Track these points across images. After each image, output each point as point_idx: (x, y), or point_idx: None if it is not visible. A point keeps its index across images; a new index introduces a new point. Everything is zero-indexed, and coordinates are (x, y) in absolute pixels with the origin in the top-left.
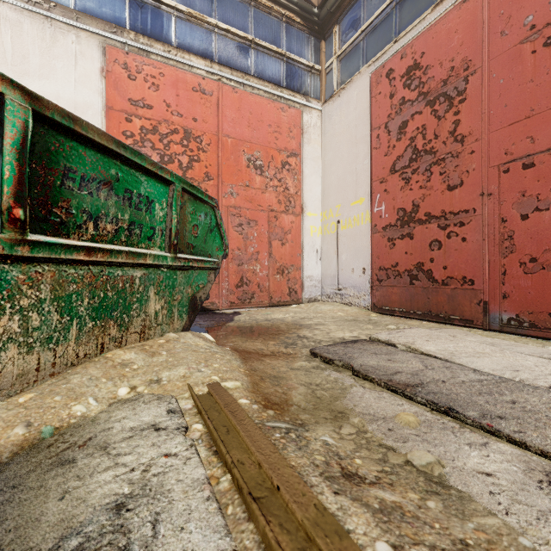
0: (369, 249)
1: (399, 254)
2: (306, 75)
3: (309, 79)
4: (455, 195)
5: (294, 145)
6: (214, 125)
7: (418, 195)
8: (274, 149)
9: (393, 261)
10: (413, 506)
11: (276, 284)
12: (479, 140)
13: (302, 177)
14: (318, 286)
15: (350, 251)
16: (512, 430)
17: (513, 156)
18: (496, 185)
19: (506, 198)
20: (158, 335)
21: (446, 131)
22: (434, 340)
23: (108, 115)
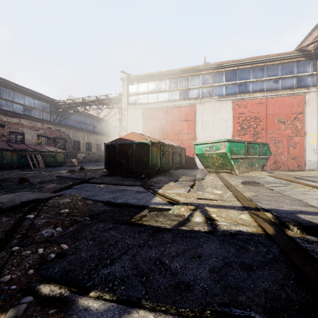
0: None
1: None
2: (308, 78)
3: (309, 79)
4: None
5: (300, 109)
6: (265, 112)
7: None
8: (290, 114)
9: None
10: None
11: (291, 163)
12: None
13: (305, 121)
14: (314, 164)
15: None
16: None
17: None
18: None
19: None
20: (257, 171)
21: None
22: None
23: (233, 119)
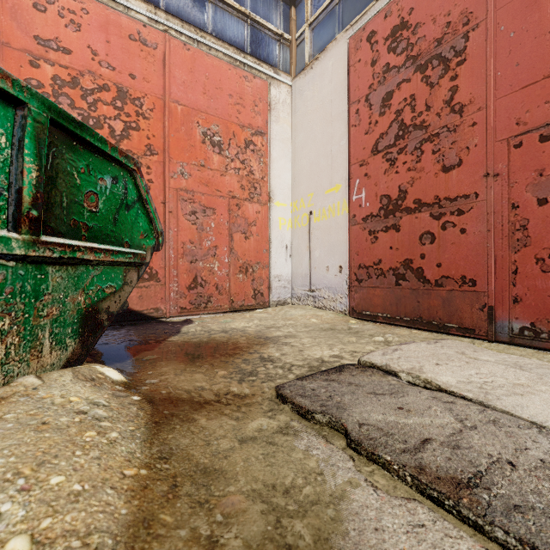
0: (347, 244)
1: (382, 249)
2: (274, 44)
3: (277, 49)
4: (451, 177)
5: (260, 121)
6: (159, 86)
7: (406, 179)
8: (235, 124)
9: (376, 257)
10: None
11: (239, 285)
12: (483, 109)
13: (269, 161)
14: (287, 287)
15: (325, 247)
16: None
17: (527, 126)
18: (504, 163)
19: (518, 179)
20: None
21: (440, 100)
22: (445, 363)
23: (2, 54)
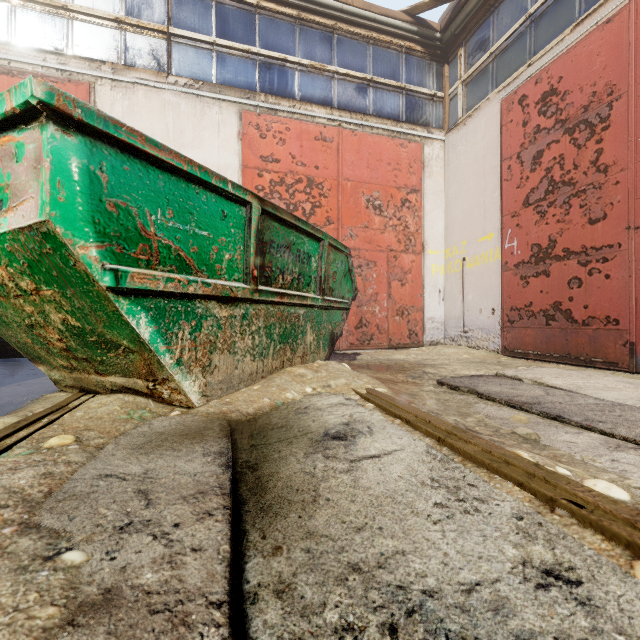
0: (499, 288)
1: (533, 293)
2: (428, 104)
3: (430, 108)
4: (597, 228)
5: (415, 180)
6: (335, 170)
7: (555, 230)
8: (393, 187)
9: (527, 300)
10: (511, 444)
11: (396, 326)
12: (625, 170)
13: (423, 214)
14: (440, 328)
15: (478, 291)
16: (606, 427)
17: None
18: None
19: None
20: (311, 361)
21: (587, 160)
22: (564, 377)
23: (244, 173)
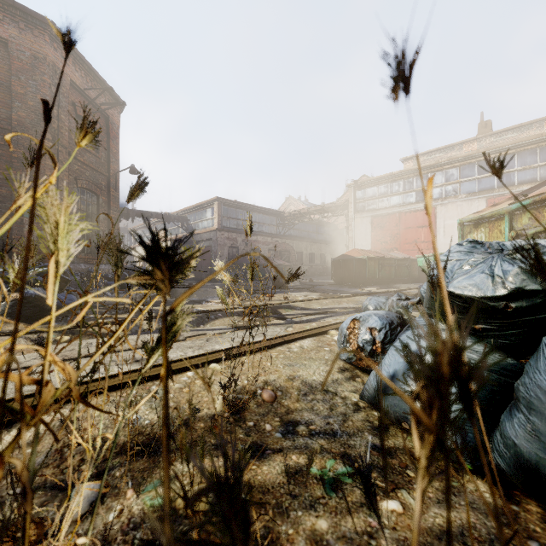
0: None
1: None
2: None
3: None
4: None
5: None
6: None
7: None
8: None
9: None
10: None
11: None
12: None
13: None
14: None
15: None
16: None
17: None
18: None
19: None
20: None
21: None
22: None
23: None
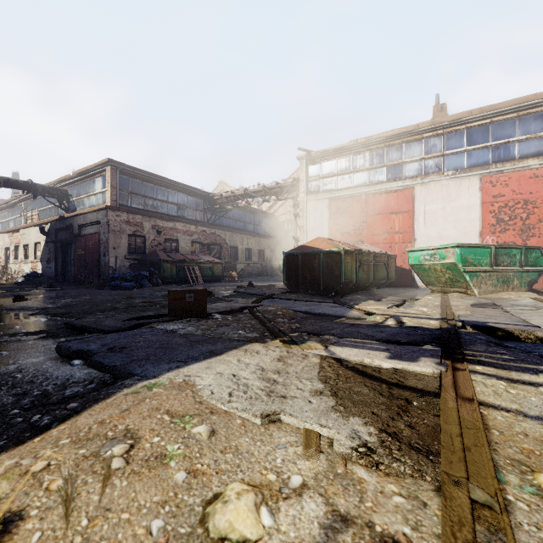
0: None
1: None
2: None
3: None
4: None
5: None
6: None
7: None
8: None
9: None
10: None
11: None
12: None
13: None
14: None
15: None
16: None
17: None
18: None
19: None
20: (516, 291)
21: None
22: None
23: (482, 206)
